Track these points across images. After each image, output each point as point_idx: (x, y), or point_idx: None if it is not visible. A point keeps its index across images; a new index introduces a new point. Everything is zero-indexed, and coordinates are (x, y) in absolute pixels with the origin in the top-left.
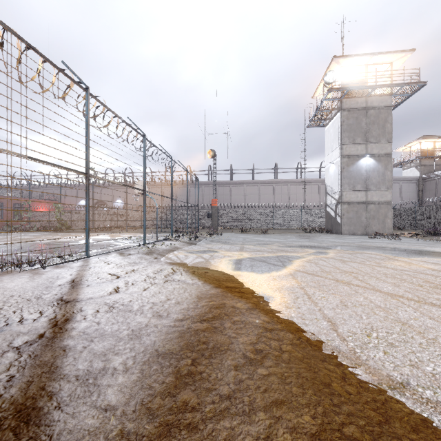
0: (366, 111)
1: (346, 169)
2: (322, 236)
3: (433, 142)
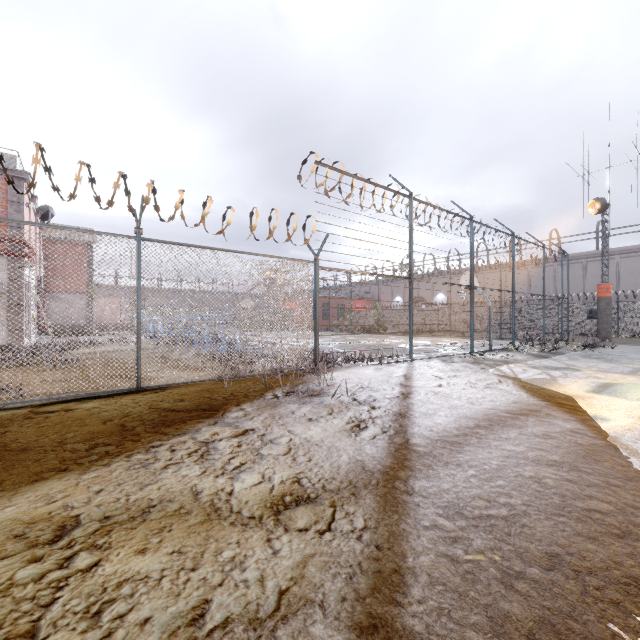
0: None
1: None
2: None
3: None
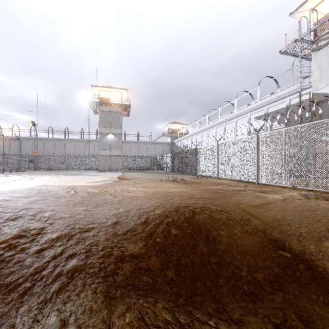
0: (110, 113)
1: (101, 139)
2: (84, 171)
3: (176, 125)
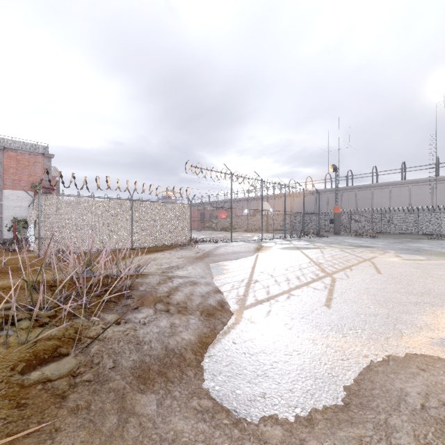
0: None
1: None
2: (433, 242)
3: None
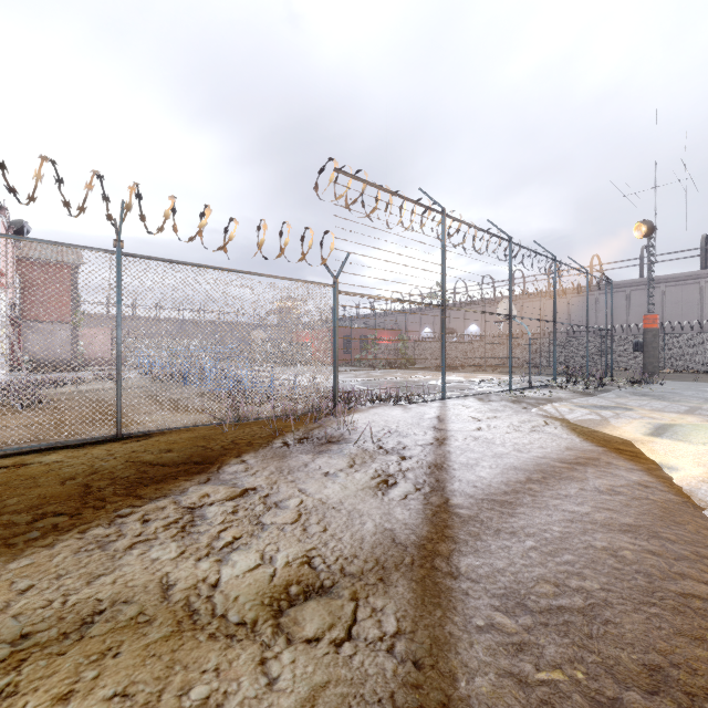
0: None
1: None
2: None
3: None
